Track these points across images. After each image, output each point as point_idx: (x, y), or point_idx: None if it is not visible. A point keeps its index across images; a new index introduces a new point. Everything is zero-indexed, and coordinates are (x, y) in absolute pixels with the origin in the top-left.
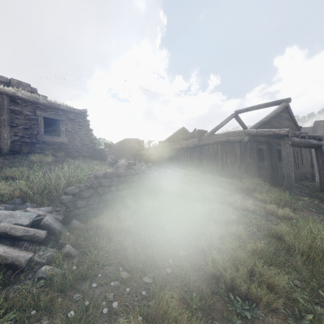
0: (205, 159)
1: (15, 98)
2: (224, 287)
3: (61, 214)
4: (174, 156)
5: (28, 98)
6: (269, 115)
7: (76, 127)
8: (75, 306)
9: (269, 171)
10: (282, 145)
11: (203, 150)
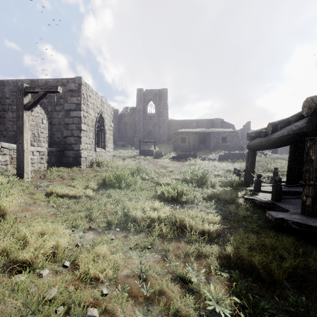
0: None
1: (213, 133)
2: (234, 166)
3: (218, 159)
4: None
5: (217, 131)
6: None
7: (233, 138)
8: (215, 162)
9: None
10: None
11: None
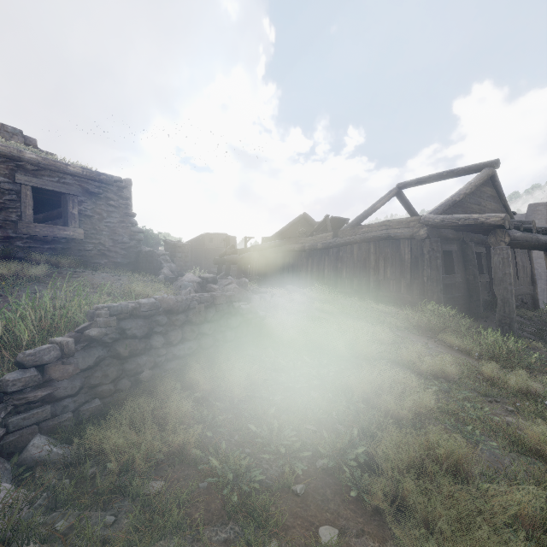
0: (345, 270)
1: None
2: None
3: None
4: (289, 264)
5: None
6: (462, 191)
7: (101, 209)
8: None
9: (463, 293)
10: (491, 244)
11: (342, 253)
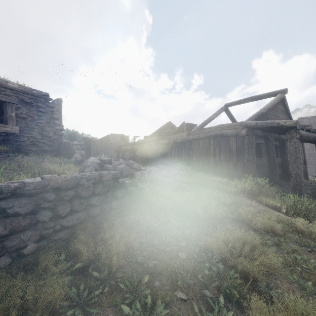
0: (195, 155)
1: None
2: None
3: None
4: (160, 152)
5: None
6: (266, 107)
7: (33, 113)
8: None
9: (267, 169)
10: (287, 138)
11: (193, 145)
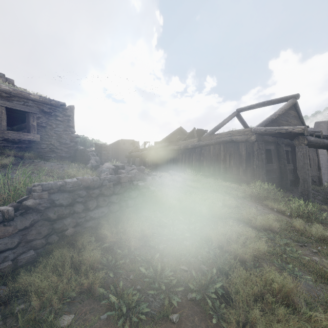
0: (205, 161)
1: None
2: None
3: None
4: (171, 157)
5: None
6: (277, 112)
7: (52, 122)
8: None
9: (277, 175)
10: (296, 144)
11: (203, 151)
